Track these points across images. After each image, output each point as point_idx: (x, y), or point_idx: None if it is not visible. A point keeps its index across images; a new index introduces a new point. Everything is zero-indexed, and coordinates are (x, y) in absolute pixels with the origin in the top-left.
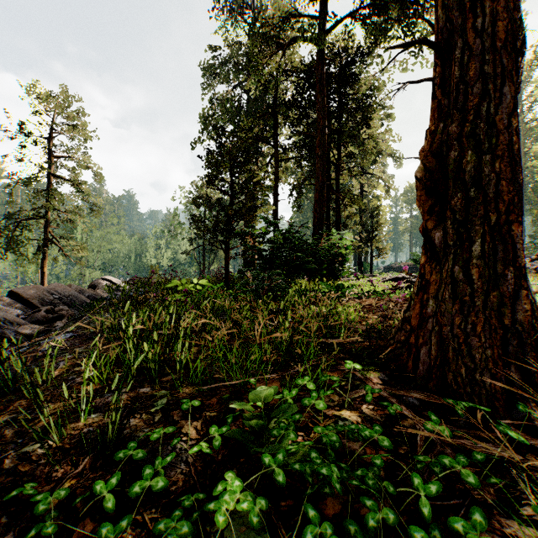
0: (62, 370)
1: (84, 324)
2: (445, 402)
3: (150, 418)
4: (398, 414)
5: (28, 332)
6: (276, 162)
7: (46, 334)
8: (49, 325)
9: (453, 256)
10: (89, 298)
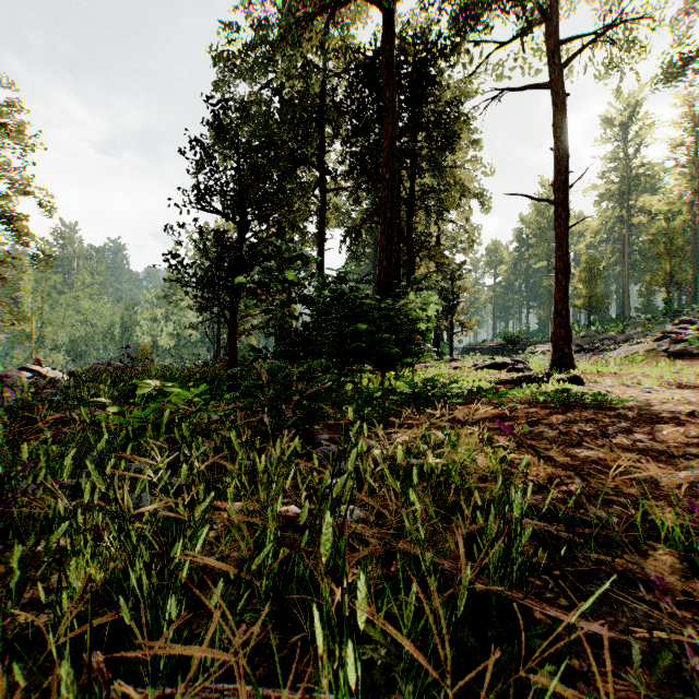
0: None
1: None
2: None
3: None
4: None
5: None
6: (322, 192)
7: None
8: None
9: None
10: None
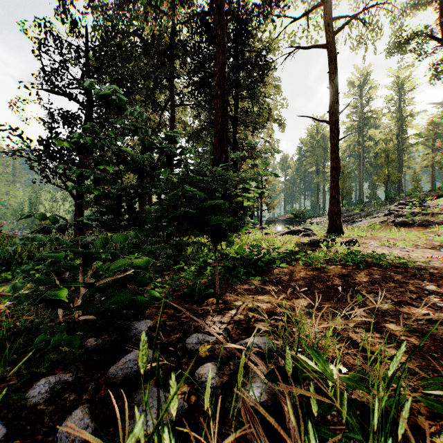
0: None
1: None
2: None
3: None
4: None
5: None
6: (172, 106)
7: None
8: None
9: None
10: None
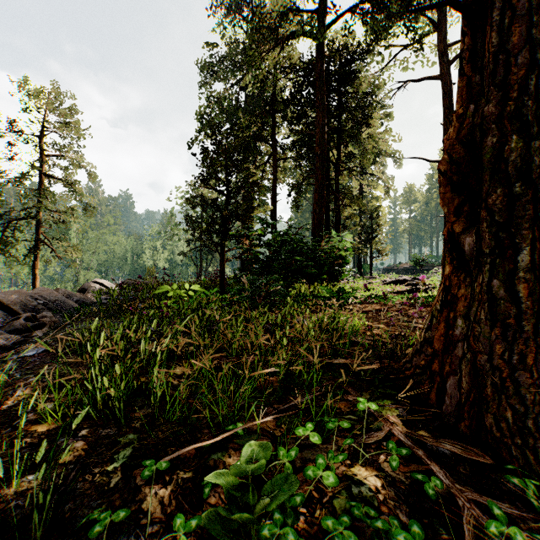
0: (18, 399)
1: (63, 334)
2: (491, 461)
3: (105, 481)
4: (427, 472)
5: (2, 343)
6: (275, 162)
7: (20, 346)
8: (27, 335)
9: (490, 267)
10: (78, 302)
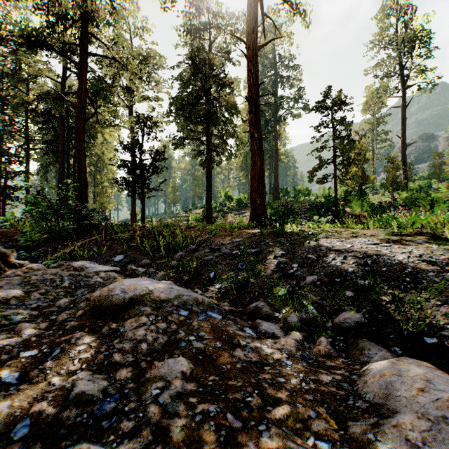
0: None
1: None
2: None
3: None
4: None
5: None
6: (28, 149)
7: None
8: None
9: None
10: None
